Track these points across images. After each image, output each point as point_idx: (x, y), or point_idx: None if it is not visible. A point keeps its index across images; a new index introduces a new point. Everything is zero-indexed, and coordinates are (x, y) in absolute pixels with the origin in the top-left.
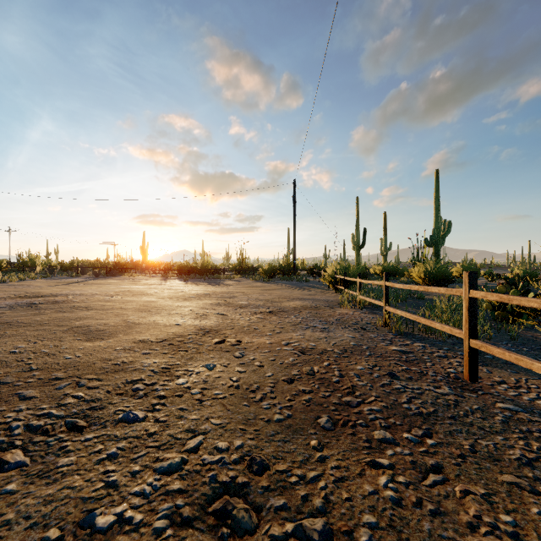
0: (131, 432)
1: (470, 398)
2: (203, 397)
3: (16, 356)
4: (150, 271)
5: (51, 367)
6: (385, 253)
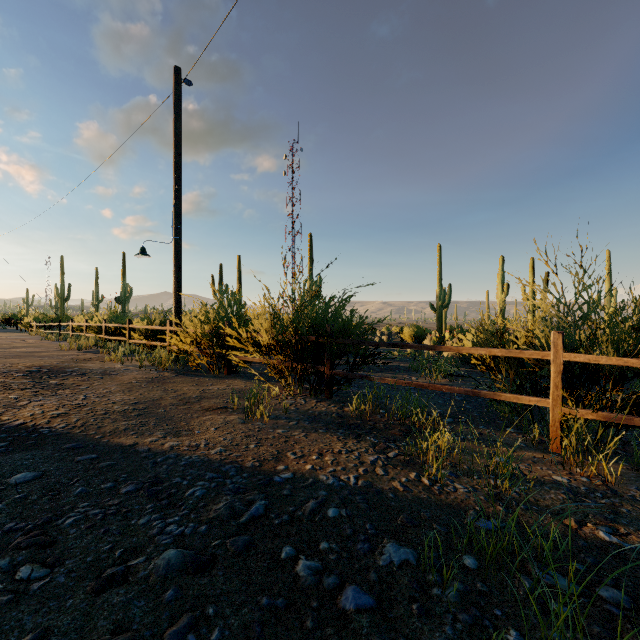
0: None
1: None
2: None
3: None
4: None
5: None
6: (96, 304)
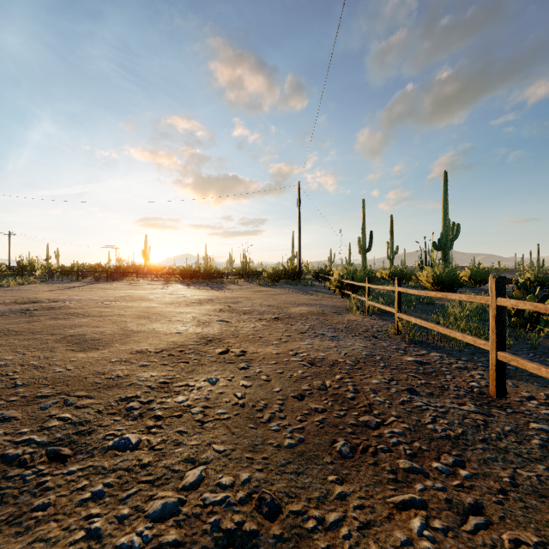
0: (121, 463)
1: (500, 417)
2: (204, 418)
3: (1, 369)
4: (151, 275)
5: (39, 382)
6: (391, 256)
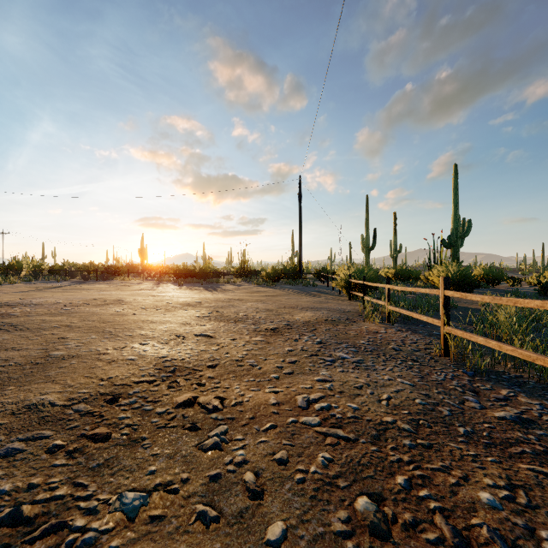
0: None
1: None
2: None
3: None
4: (143, 275)
5: None
6: (395, 255)
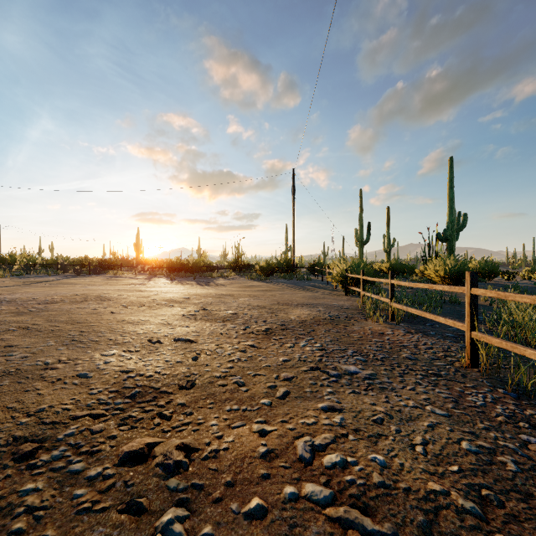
0: None
1: None
2: None
3: None
4: (135, 269)
5: None
6: (388, 249)
